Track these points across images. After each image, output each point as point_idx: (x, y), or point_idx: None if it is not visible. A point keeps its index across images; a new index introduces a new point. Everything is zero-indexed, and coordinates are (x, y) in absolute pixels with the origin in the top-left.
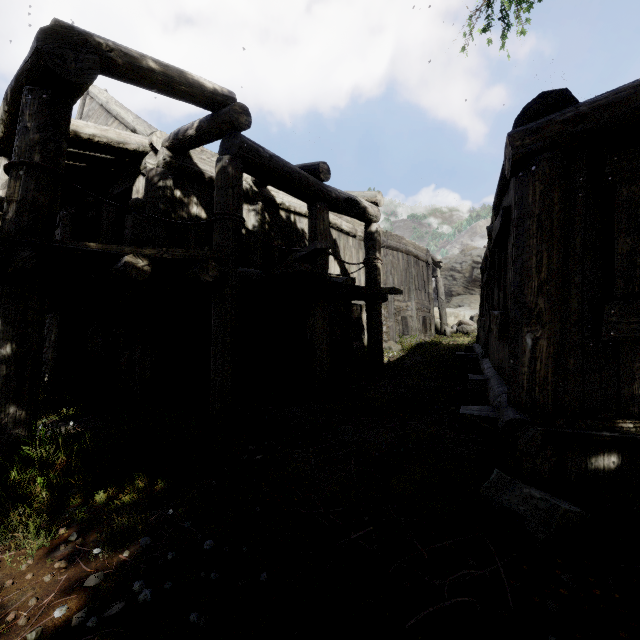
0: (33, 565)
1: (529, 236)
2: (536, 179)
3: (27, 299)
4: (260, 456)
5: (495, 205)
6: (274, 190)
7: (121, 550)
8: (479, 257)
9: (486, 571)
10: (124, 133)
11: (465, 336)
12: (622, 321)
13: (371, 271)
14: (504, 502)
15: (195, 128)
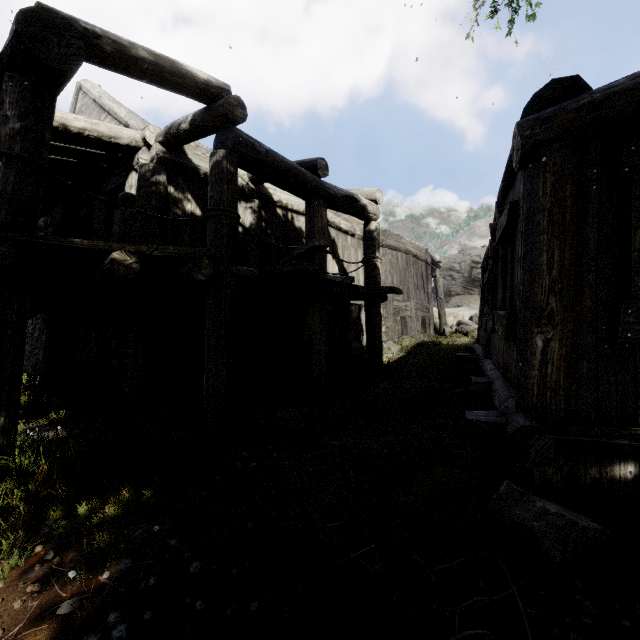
0: (3, 588)
1: (539, 231)
2: (547, 171)
3: (6, 298)
4: (255, 463)
5: (499, 201)
6: (271, 187)
7: (101, 571)
8: (478, 257)
9: (500, 597)
10: (116, 127)
11: (464, 336)
12: (639, 321)
13: (370, 270)
14: (516, 516)
15: (189, 122)
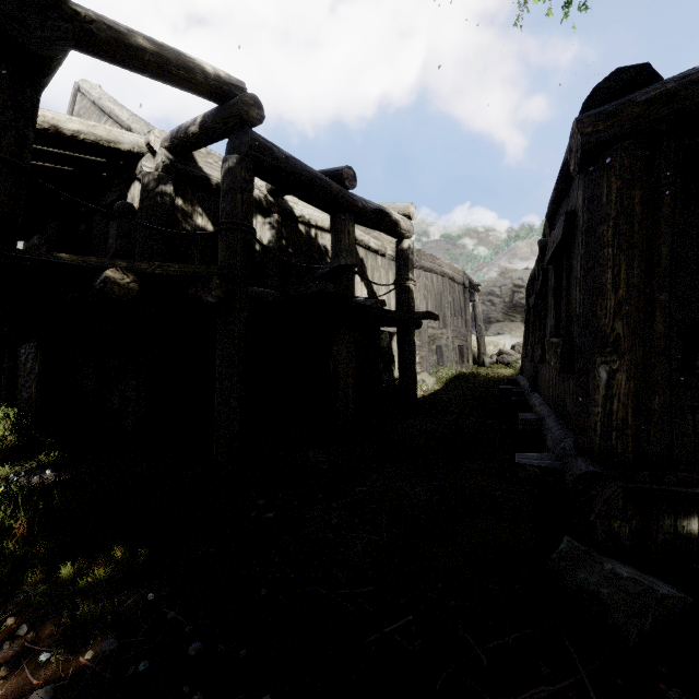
0: None
1: (603, 244)
2: (612, 174)
3: None
4: (272, 514)
5: (549, 214)
6: (292, 201)
7: (83, 650)
8: (520, 280)
9: (566, 684)
10: (116, 130)
11: (506, 367)
12: None
13: (403, 293)
14: (579, 581)
15: (198, 124)
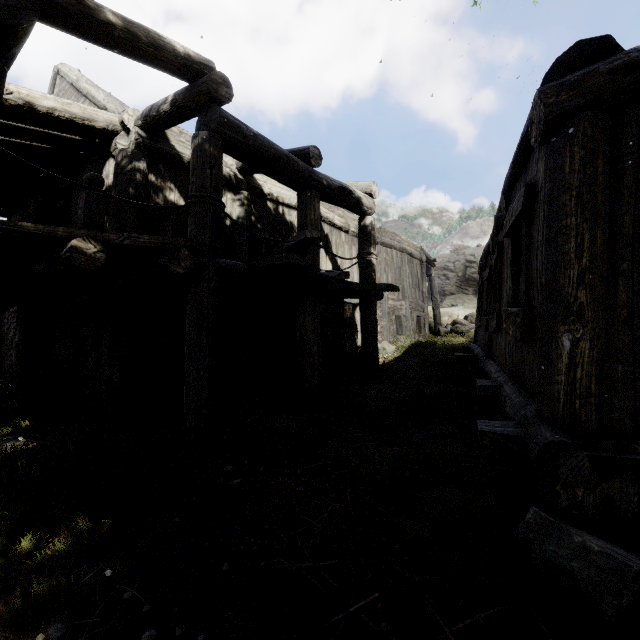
0: None
1: (566, 214)
2: (575, 143)
3: None
4: (238, 480)
5: (505, 190)
6: (261, 179)
7: (33, 633)
8: (472, 256)
9: None
10: (90, 109)
11: (460, 336)
12: None
13: (365, 267)
14: (548, 553)
15: (169, 102)
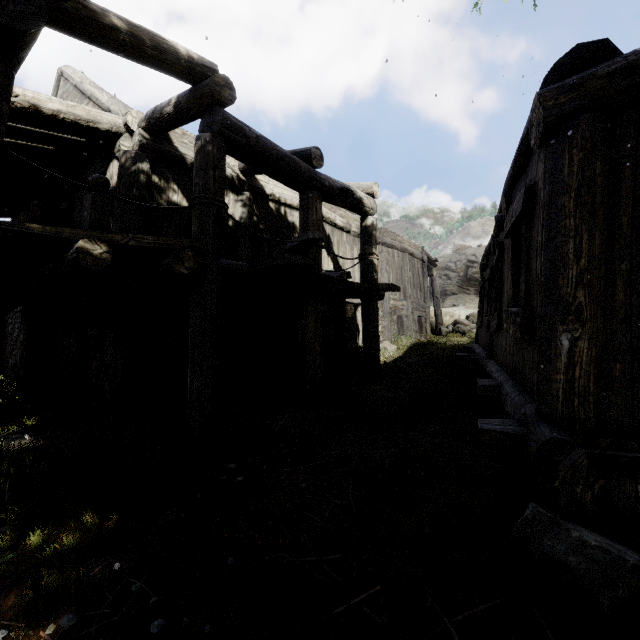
0: None
1: (565, 215)
2: (573, 146)
3: None
4: (241, 478)
5: (506, 191)
6: (263, 180)
7: (45, 623)
8: (474, 256)
9: None
10: (94, 111)
11: (461, 336)
12: None
13: (367, 267)
14: (546, 548)
15: (173, 104)
